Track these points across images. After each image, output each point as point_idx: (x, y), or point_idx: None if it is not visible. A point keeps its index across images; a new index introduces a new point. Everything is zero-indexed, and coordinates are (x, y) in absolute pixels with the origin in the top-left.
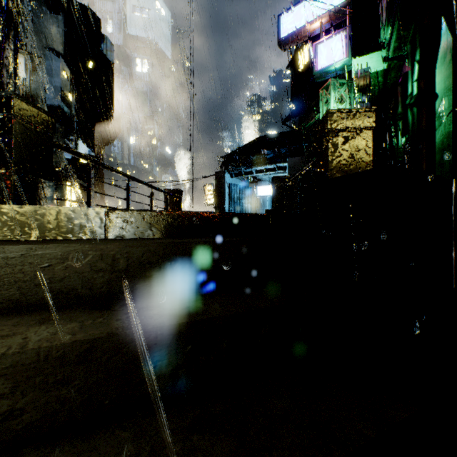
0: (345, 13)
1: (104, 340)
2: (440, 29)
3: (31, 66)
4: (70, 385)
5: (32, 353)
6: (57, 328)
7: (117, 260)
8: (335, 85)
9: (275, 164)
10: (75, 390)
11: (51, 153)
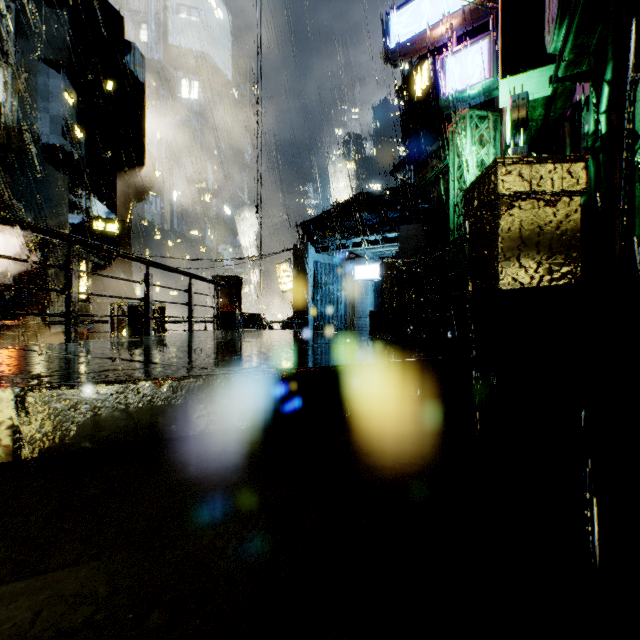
0: (487, 11)
1: None
2: None
3: (14, 85)
4: None
5: None
6: None
7: None
8: (473, 119)
9: (381, 234)
10: None
11: None
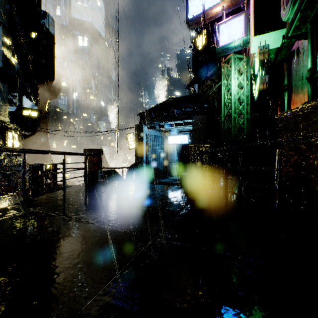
0: None
1: None
2: None
3: None
4: None
5: None
6: None
7: None
8: (236, 59)
9: (182, 120)
10: None
11: None
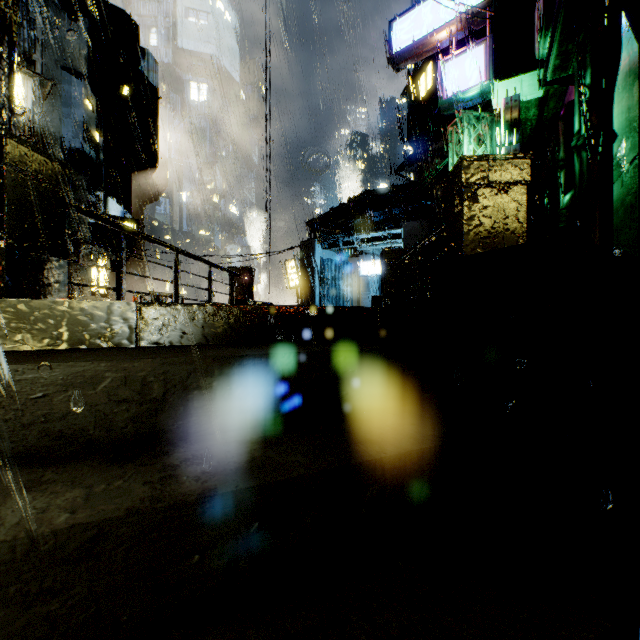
0: (484, 17)
1: (121, 521)
2: (620, 40)
3: (42, 93)
4: (65, 595)
5: (3, 549)
6: (50, 499)
7: (149, 384)
8: (471, 119)
9: (385, 231)
10: (73, 603)
11: (62, 218)
